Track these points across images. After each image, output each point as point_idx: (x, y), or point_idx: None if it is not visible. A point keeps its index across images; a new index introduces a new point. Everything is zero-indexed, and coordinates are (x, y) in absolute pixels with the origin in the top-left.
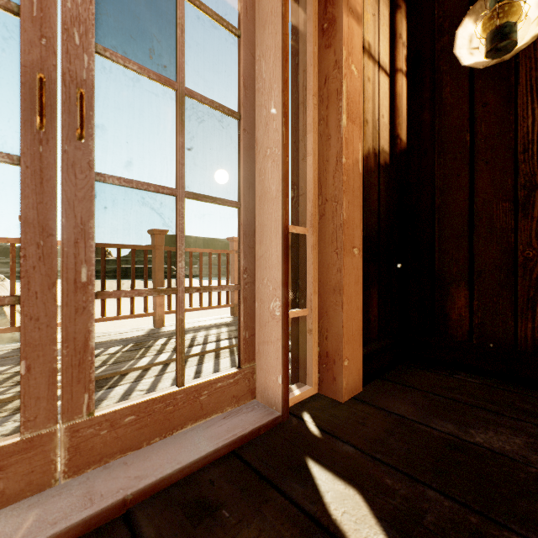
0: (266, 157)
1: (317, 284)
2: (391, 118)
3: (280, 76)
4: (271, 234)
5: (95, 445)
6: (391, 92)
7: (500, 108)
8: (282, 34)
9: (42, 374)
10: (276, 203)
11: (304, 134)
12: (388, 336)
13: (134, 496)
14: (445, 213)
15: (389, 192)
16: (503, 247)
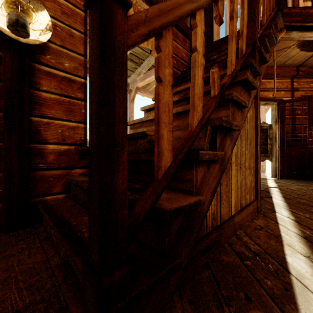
0: None
1: None
2: None
3: None
4: None
5: None
6: None
7: None
8: None
9: None
10: None
11: None
12: None
13: None
14: None
15: None
16: None
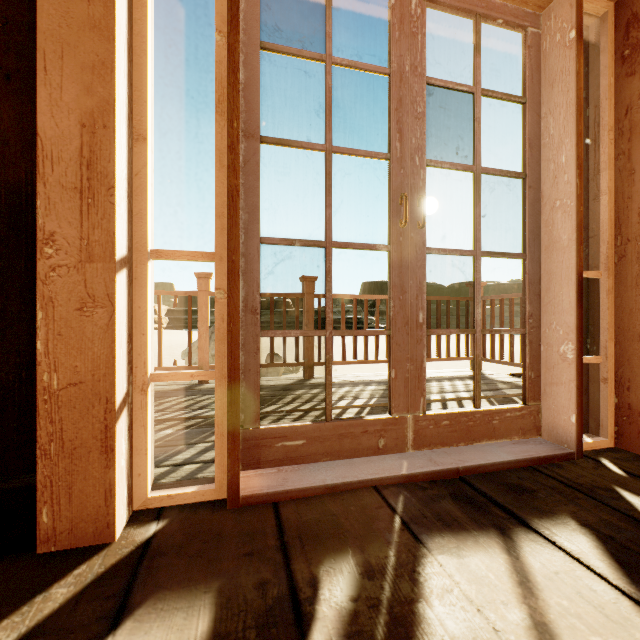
0: (554, 209)
1: (613, 331)
2: None
3: (573, 131)
4: (561, 281)
5: (426, 434)
6: None
7: None
8: (576, 91)
9: (401, 379)
10: (567, 252)
11: (596, 173)
12: None
13: (463, 469)
14: None
15: None
16: None
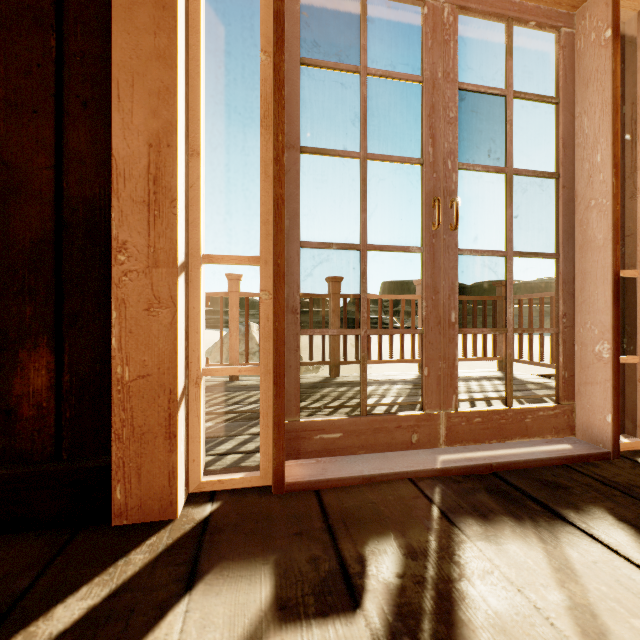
0: (588, 208)
1: None
2: None
3: (609, 130)
4: (597, 280)
5: (458, 430)
6: None
7: None
8: (612, 90)
9: (433, 377)
10: (603, 251)
11: (633, 171)
12: None
13: (496, 465)
14: None
15: None
16: None
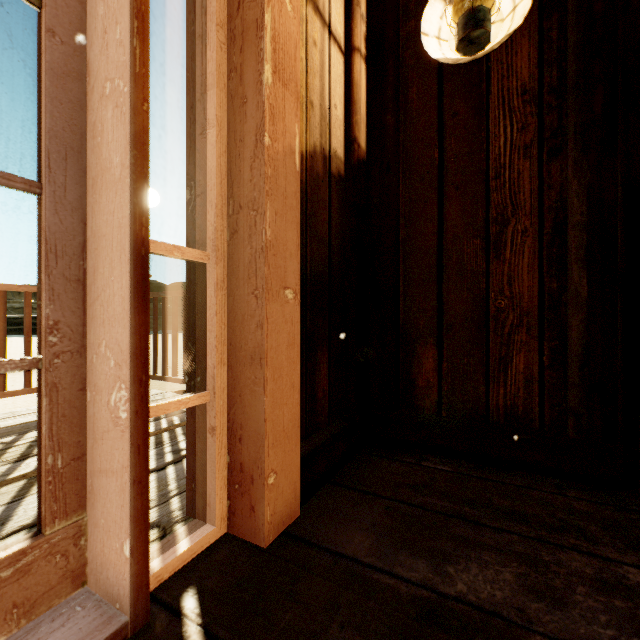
0: (103, 98)
1: (226, 349)
2: (347, 113)
3: None
4: (113, 253)
5: None
6: (347, 78)
7: (471, 120)
8: None
9: None
10: (120, 191)
11: (204, 91)
12: (343, 415)
13: None
14: (411, 250)
15: (344, 216)
16: (475, 295)
